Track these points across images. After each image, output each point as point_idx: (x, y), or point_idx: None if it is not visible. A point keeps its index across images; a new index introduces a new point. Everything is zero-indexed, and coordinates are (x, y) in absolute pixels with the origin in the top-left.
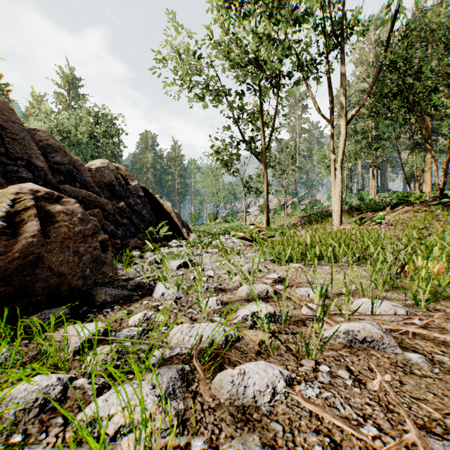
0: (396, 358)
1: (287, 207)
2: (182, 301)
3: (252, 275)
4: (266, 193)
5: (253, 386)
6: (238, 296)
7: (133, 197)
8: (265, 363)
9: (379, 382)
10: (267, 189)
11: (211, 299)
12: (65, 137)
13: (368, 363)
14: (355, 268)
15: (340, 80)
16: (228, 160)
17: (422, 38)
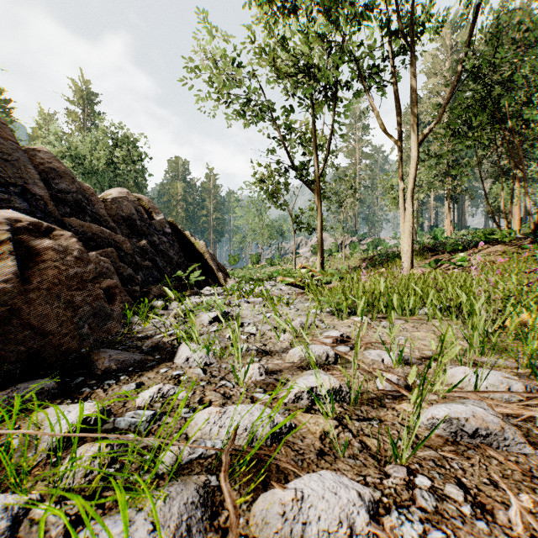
0: (528, 464)
1: (345, 247)
2: (213, 368)
3: (305, 332)
4: (320, 229)
5: (317, 522)
6: (287, 361)
7: (157, 234)
8: (334, 478)
9: (518, 514)
10: (321, 225)
11: (251, 366)
12: (78, 163)
13: (488, 471)
14: (437, 323)
15: (411, 91)
16: (274, 190)
17: (512, 38)
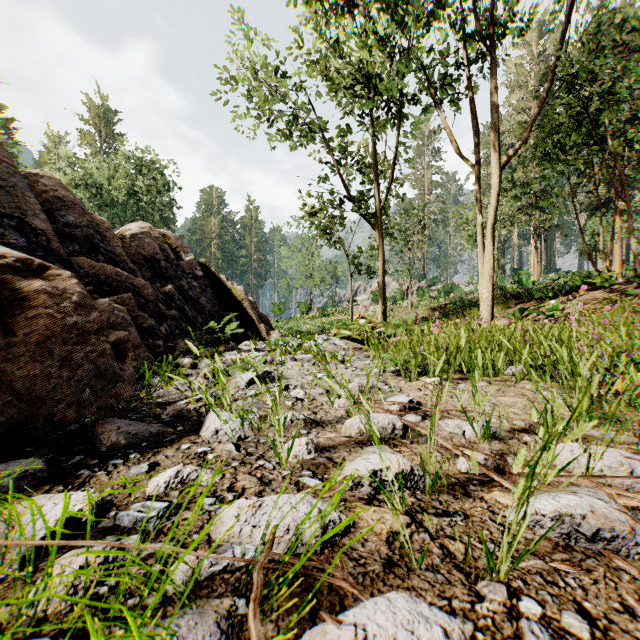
0: None
1: (412, 294)
2: (249, 444)
3: (365, 397)
4: (381, 272)
5: None
6: (343, 434)
7: (186, 277)
8: (408, 605)
9: None
10: (383, 267)
11: (297, 441)
12: (93, 194)
13: (617, 591)
14: (528, 386)
15: (492, 106)
16: (326, 226)
17: (615, 41)
